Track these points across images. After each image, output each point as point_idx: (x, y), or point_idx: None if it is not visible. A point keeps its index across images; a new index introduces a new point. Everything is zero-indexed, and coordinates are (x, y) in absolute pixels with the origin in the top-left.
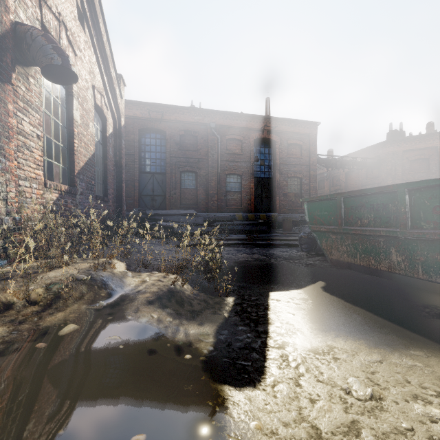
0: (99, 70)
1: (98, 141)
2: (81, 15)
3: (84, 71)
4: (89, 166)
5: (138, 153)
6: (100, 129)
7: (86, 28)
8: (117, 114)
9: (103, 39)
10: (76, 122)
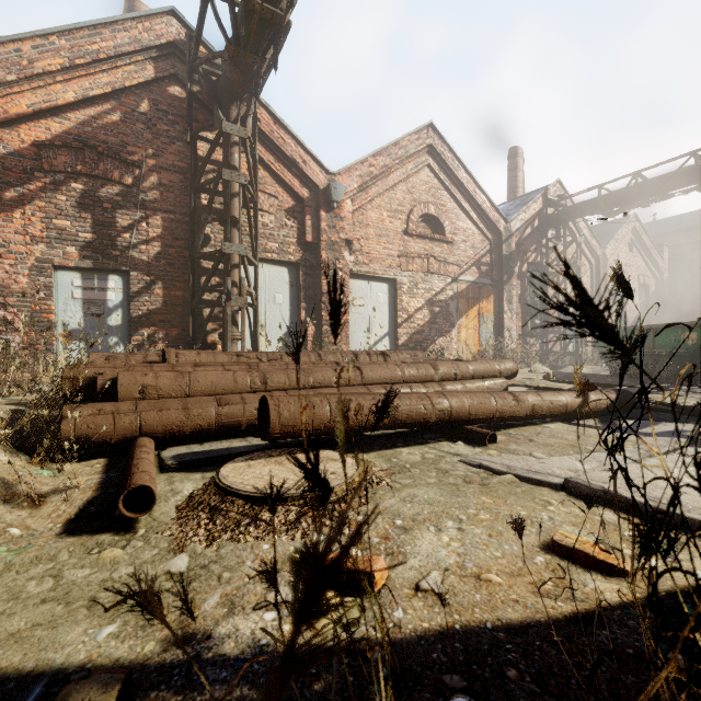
0: (642, 260)
1: (642, 301)
2: (630, 244)
3: (632, 274)
4: (634, 321)
5: (699, 279)
6: (644, 293)
7: (633, 248)
8: (660, 274)
9: (645, 243)
10: (627, 304)
